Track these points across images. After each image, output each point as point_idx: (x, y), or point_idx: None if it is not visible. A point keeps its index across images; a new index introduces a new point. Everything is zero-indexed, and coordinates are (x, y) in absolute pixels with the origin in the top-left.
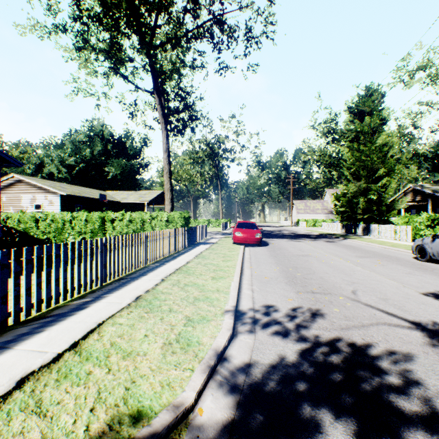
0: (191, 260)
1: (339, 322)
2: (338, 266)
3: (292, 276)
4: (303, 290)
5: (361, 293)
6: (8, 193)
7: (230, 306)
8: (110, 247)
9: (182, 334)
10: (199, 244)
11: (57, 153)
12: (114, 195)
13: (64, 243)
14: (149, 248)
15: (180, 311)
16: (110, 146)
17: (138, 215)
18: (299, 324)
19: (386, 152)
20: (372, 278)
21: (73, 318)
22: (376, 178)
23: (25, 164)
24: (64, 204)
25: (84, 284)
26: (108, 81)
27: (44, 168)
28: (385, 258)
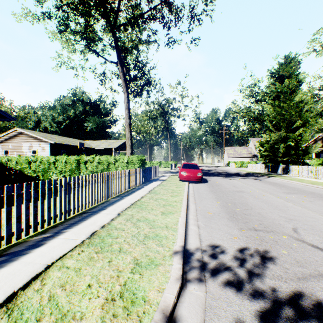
0: (144, 195)
1: (292, 269)
2: (271, 202)
3: (232, 212)
4: (245, 227)
5: (302, 232)
6: (13, 142)
7: (179, 246)
8: (73, 186)
9: (128, 285)
10: (152, 181)
11: (50, 113)
12: (90, 143)
13: (26, 183)
14: (110, 185)
15: (129, 251)
16: (88, 107)
17: (105, 158)
18: (250, 271)
19: (302, 108)
20: (307, 214)
21: (25, 258)
22: (294, 128)
23: (16, 119)
24: (52, 150)
25: (48, 219)
26: (84, 57)
27: (41, 124)
28: (309, 194)
